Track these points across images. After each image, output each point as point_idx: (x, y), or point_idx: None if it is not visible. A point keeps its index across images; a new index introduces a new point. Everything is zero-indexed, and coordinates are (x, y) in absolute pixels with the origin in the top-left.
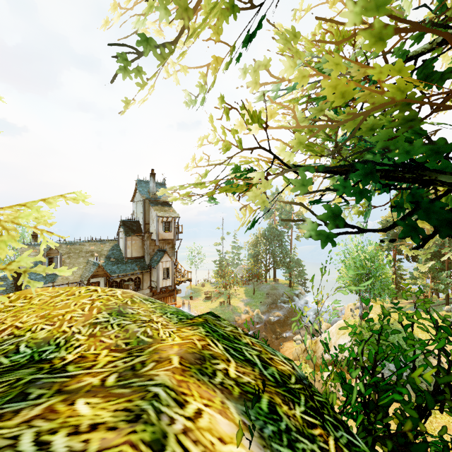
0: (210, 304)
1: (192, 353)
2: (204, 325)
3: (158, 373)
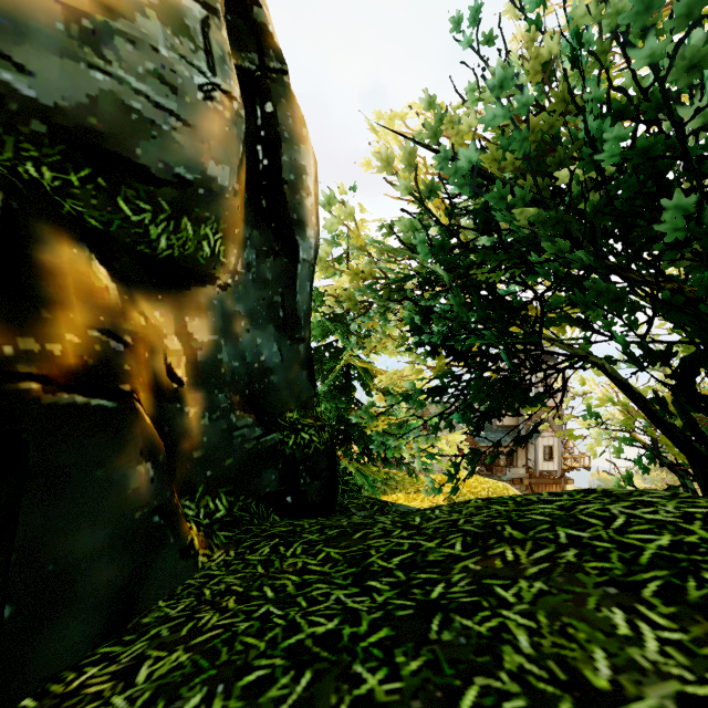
0: None
1: None
2: None
3: None
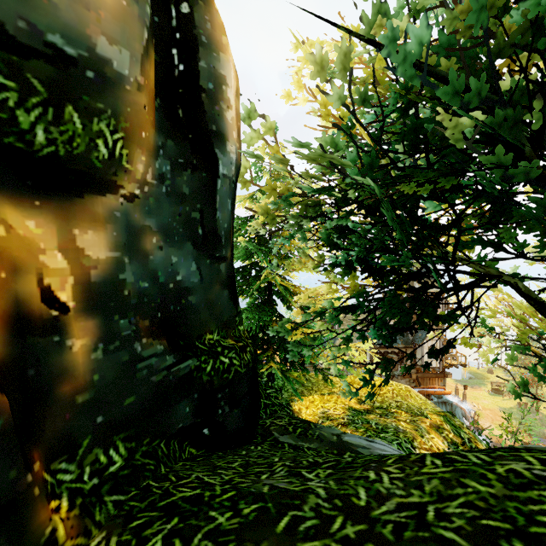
0: (500, 401)
1: (435, 424)
2: (443, 417)
3: (422, 424)
